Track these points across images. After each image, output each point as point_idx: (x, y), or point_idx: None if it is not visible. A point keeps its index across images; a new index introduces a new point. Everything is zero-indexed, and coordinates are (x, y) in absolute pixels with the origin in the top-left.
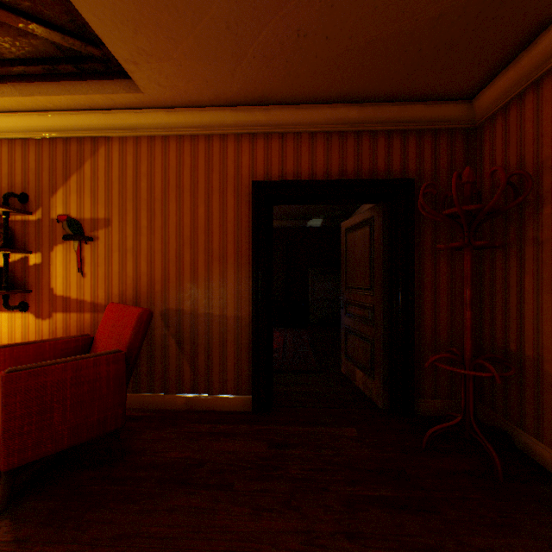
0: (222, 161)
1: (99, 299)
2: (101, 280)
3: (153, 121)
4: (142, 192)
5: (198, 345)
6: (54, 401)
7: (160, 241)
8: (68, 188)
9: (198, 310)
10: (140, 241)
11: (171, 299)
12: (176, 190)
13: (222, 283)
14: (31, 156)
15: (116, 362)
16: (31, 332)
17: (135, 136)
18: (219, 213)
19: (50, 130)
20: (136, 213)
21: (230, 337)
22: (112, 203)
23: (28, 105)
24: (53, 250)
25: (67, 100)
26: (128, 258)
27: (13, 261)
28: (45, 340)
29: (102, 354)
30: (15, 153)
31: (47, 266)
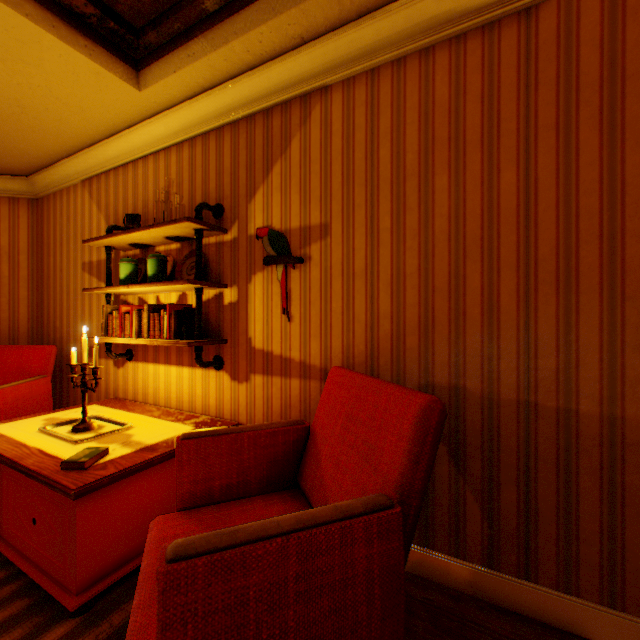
0: (561, 57)
1: (311, 358)
2: (313, 327)
3: (403, 24)
4: (381, 168)
5: (499, 466)
6: (260, 638)
7: (415, 254)
8: (269, 186)
9: (499, 391)
10: (376, 256)
11: (436, 365)
12: (447, 148)
13: (561, 335)
14: (225, 151)
15: (383, 535)
16: (225, 399)
17: (368, 70)
18: (554, 176)
19: (247, 104)
20: (370, 207)
21: (586, 464)
22: (330, 196)
23: (221, 69)
24: (249, 282)
25: (269, 34)
26: (357, 288)
27: (206, 300)
28: (241, 428)
29: (352, 513)
30: (208, 153)
31: (243, 305)
